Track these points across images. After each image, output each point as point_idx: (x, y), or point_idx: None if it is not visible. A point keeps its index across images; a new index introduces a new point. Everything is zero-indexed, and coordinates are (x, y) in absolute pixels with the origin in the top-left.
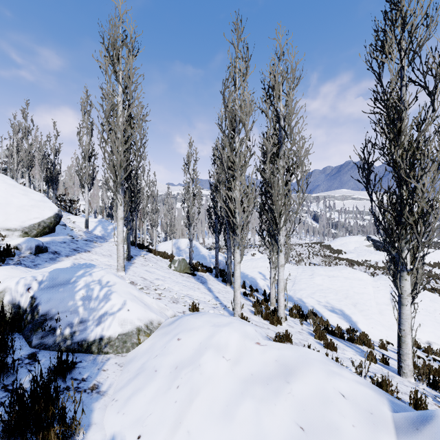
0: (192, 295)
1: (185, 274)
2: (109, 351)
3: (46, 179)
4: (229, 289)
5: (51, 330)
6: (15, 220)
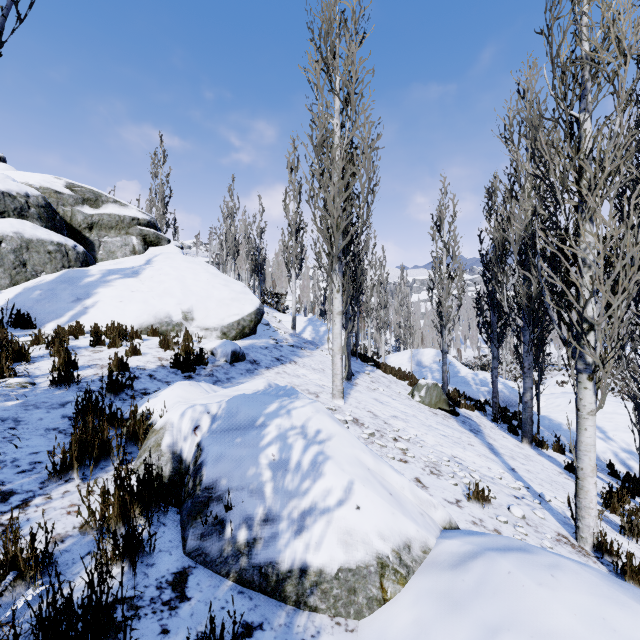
0: (463, 458)
1: (439, 411)
2: (319, 606)
3: (252, 269)
4: (529, 450)
5: (218, 524)
6: (214, 317)
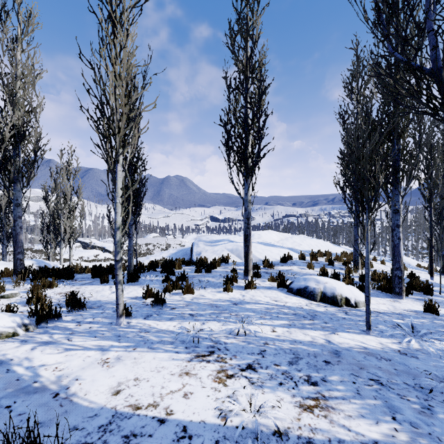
0: None
1: None
2: None
3: None
4: None
5: None
6: None
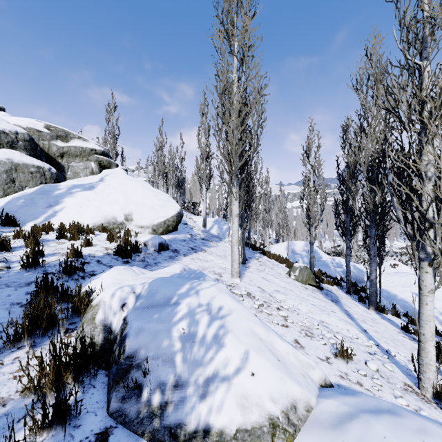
0: (328, 323)
1: (309, 286)
2: None
3: (175, 185)
4: (374, 315)
5: (136, 388)
6: (147, 218)
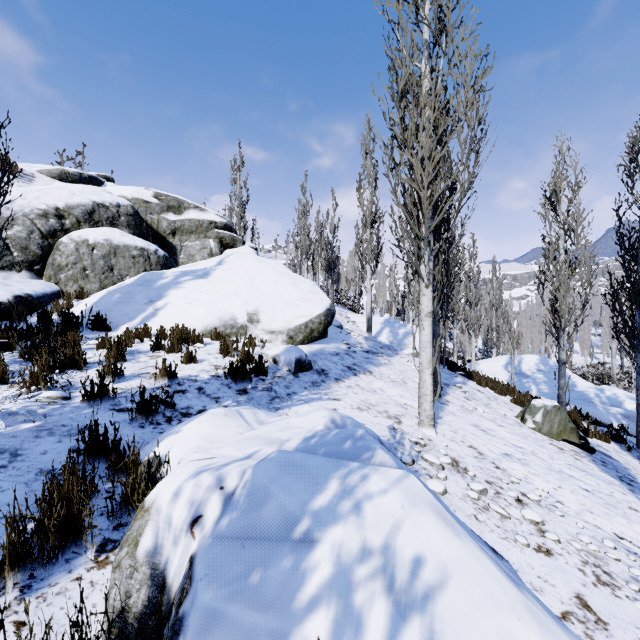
0: (634, 541)
1: (565, 444)
2: None
3: (325, 268)
4: None
5: None
6: (281, 319)
